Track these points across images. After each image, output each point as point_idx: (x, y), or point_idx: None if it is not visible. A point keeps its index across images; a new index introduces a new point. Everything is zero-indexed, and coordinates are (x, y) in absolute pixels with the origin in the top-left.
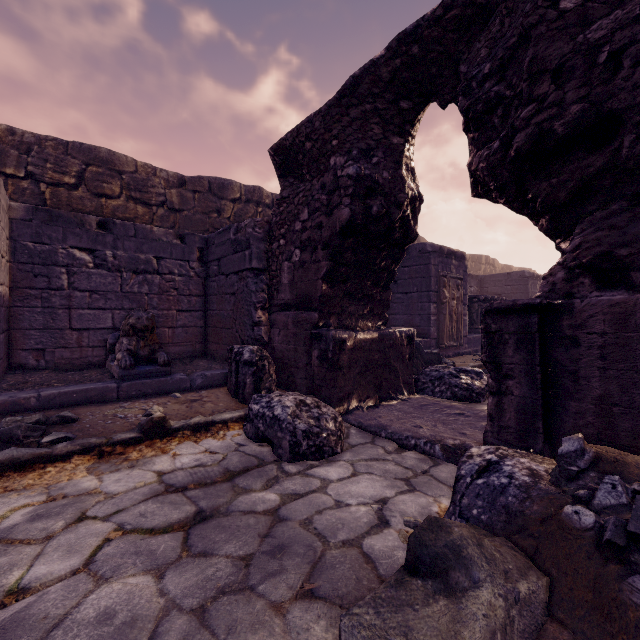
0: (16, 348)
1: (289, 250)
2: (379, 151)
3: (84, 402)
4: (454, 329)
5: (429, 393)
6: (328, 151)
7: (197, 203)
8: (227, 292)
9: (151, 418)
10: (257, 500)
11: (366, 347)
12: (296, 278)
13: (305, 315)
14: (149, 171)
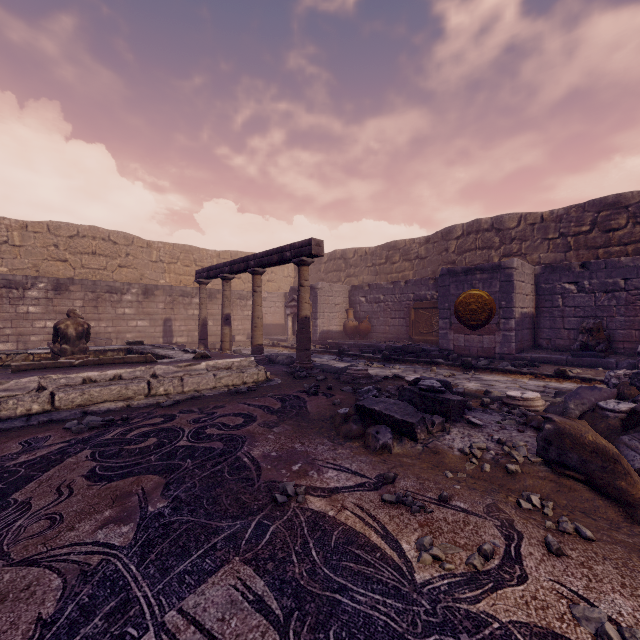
0: (537, 337)
1: None
2: None
3: (549, 363)
4: None
5: None
6: None
7: None
8: None
9: (558, 368)
10: None
11: None
12: None
13: None
14: None
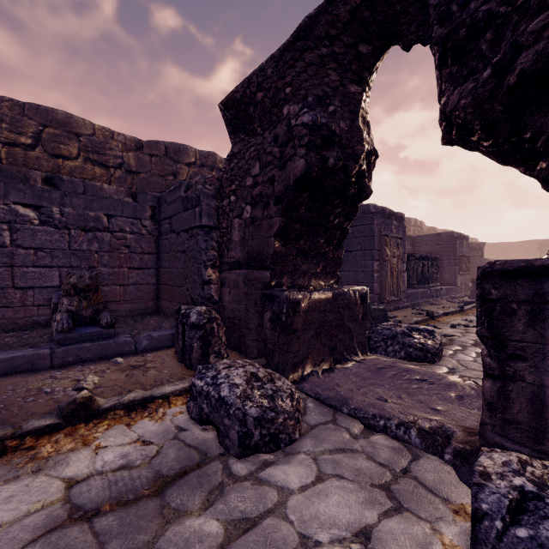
0: None
1: (240, 206)
2: (336, 99)
3: (10, 372)
4: (395, 285)
5: (382, 352)
6: (281, 100)
7: (154, 166)
8: (178, 250)
9: (73, 399)
10: (192, 536)
11: (321, 308)
12: (247, 235)
13: (256, 274)
14: (107, 134)
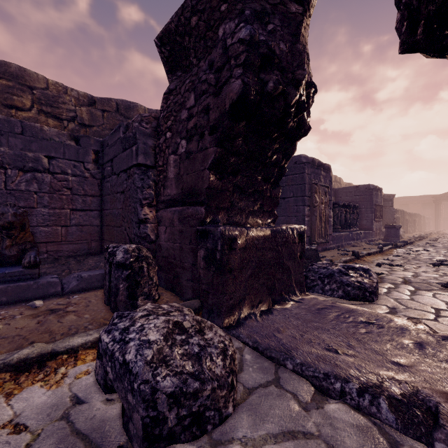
0: None
1: (175, 142)
2: (275, 18)
3: None
4: (323, 228)
5: (319, 291)
6: (216, 21)
7: (106, 121)
8: (118, 191)
9: None
10: None
11: (259, 245)
12: (182, 171)
13: (191, 210)
14: (60, 89)
